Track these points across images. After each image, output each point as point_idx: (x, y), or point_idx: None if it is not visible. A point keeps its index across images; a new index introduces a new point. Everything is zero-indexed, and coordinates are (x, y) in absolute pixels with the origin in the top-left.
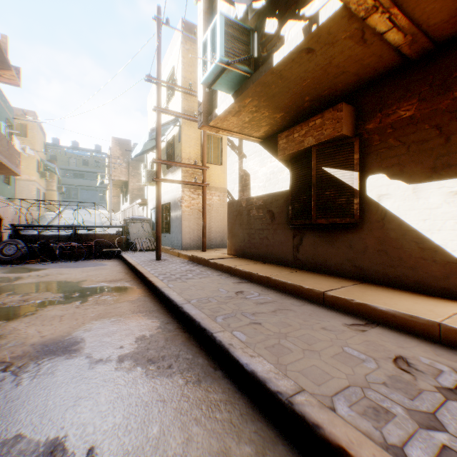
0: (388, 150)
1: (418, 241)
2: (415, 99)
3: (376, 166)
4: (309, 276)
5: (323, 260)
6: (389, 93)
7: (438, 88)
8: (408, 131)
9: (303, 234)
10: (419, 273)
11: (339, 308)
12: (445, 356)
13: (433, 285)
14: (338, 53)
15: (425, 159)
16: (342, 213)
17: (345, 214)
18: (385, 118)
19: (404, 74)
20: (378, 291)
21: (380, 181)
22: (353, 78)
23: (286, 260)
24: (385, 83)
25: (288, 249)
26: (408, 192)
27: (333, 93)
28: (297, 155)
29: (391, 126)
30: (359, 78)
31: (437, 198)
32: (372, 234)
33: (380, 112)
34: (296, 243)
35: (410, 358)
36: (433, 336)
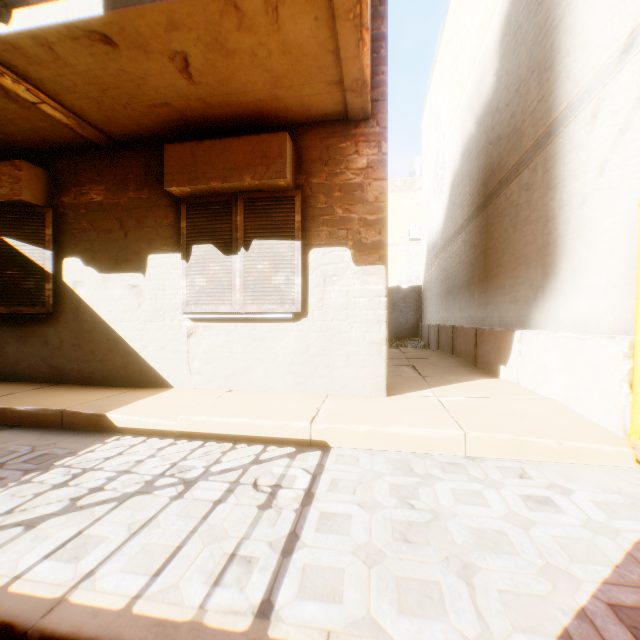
0: (84, 232)
1: (108, 333)
2: (106, 186)
3: (74, 247)
4: None
5: (16, 363)
6: (85, 170)
7: (122, 183)
8: (101, 217)
9: None
10: (109, 365)
11: None
12: (49, 438)
13: (119, 376)
14: None
15: (113, 250)
16: (32, 301)
17: (36, 302)
18: (82, 196)
19: (97, 155)
20: (57, 391)
21: (78, 265)
22: (36, 135)
23: None
24: (82, 156)
25: None
26: (100, 281)
27: (18, 142)
28: None
29: (87, 207)
30: (46, 139)
31: (121, 290)
32: (70, 327)
33: (77, 187)
34: None
35: None
36: (60, 424)
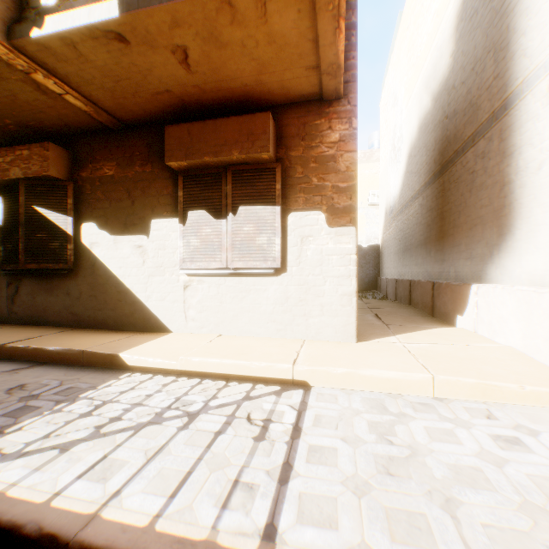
0: (98, 201)
1: (118, 286)
2: (116, 162)
3: (90, 214)
4: (15, 331)
5: (44, 310)
6: (99, 149)
7: (129, 159)
8: (112, 188)
9: (22, 282)
10: (118, 313)
11: (19, 358)
12: (73, 374)
13: (127, 321)
14: (20, 90)
15: (122, 216)
16: (57, 259)
17: (60, 260)
18: (97, 171)
19: (109, 137)
20: (77, 334)
21: (93, 229)
22: (60, 121)
23: (1, 316)
24: (97, 138)
25: (2, 301)
26: (111, 242)
27: (46, 127)
28: (10, 184)
29: (101, 180)
30: (68, 124)
31: (129, 249)
32: (87, 280)
33: (93, 164)
34: (13, 293)
35: (33, 383)
36: (81, 362)
